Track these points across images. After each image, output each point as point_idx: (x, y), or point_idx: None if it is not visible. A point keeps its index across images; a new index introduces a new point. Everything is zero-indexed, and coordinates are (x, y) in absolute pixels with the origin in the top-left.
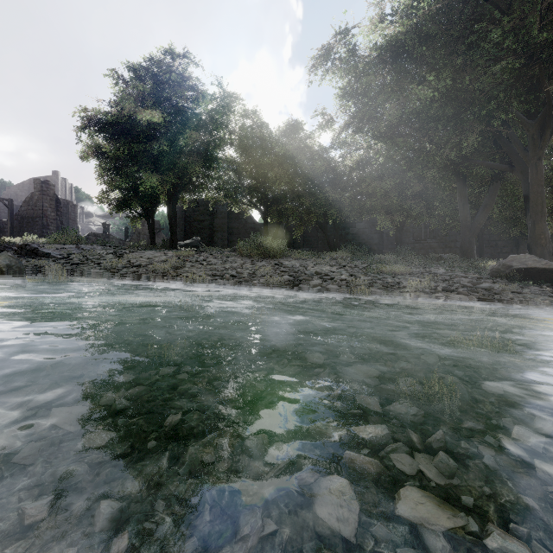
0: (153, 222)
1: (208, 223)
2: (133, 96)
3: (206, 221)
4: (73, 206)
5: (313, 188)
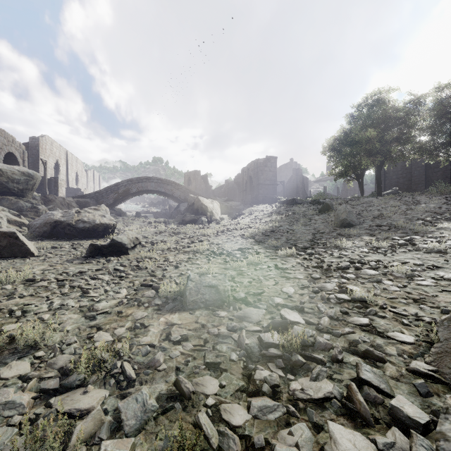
0: (362, 182)
1: (406, 175)
2: (359, 125)
3: (404, 174)
4: (305, 178)
5: None
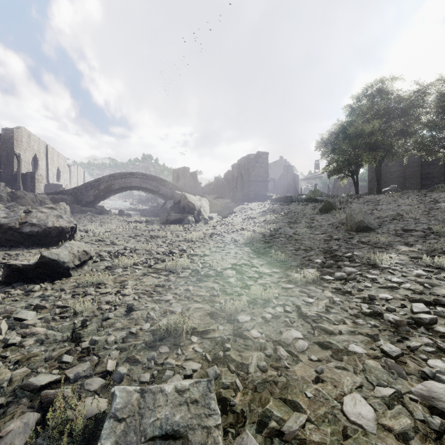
0: (357, 179)
1: (400, 172)
2: (359, 116)
3: (398, 171)
4: (296, 176)
5: None
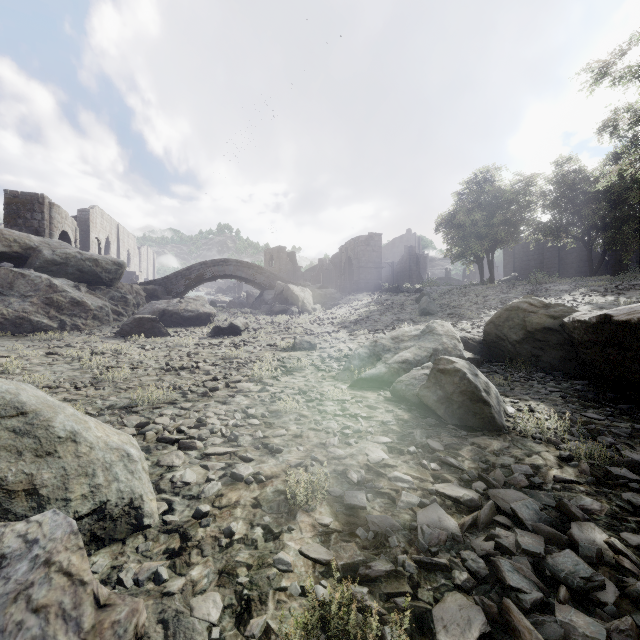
0: (482, 265)
1: (537, 257)
2: (465, 206)
3: (535, 255)
4: (423, 258)
5: (639, 212)
